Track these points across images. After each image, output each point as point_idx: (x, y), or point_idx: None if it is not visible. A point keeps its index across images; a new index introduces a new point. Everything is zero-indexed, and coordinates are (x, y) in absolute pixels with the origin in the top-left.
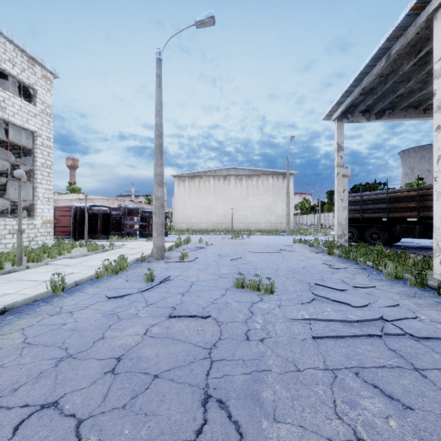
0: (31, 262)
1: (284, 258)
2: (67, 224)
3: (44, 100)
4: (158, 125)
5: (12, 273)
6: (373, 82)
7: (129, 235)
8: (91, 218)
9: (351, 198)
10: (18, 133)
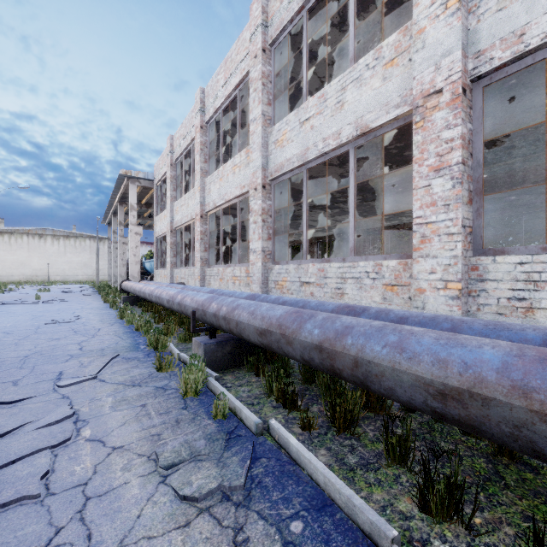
0: None
1: (69, 289)
2: None
3: None
4: None
5: None
6: None
7: None
8: None
9: None
10: None
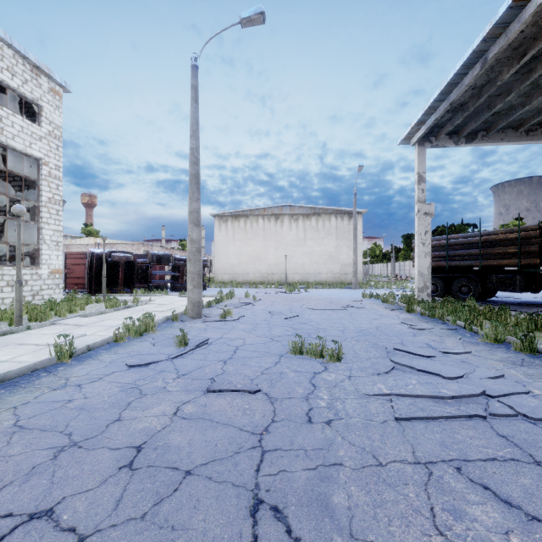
0: (34, 321)
1: (352, 316)
2: (81, 274)
3: (52, 119)
4: (194, 148)
5: (9, 335)
6: (464, 95)
7: (159, 288)
8: (111, 267)
9: (435, 241)
10: (20, 160)
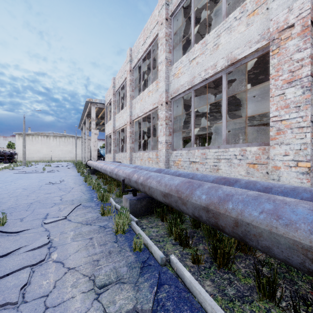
0: None
1: (61, 165)
2: None
3: None
4: (24, 133)
5: None
6: None
7: None
8: None
9: None
10: None
